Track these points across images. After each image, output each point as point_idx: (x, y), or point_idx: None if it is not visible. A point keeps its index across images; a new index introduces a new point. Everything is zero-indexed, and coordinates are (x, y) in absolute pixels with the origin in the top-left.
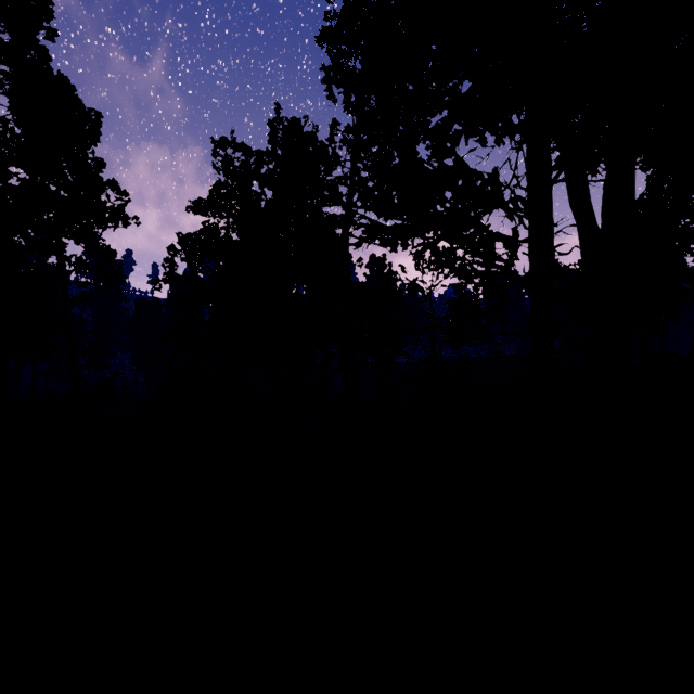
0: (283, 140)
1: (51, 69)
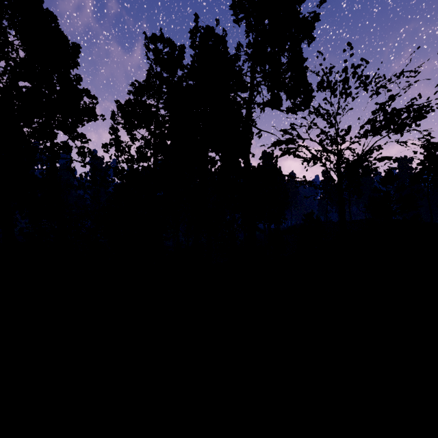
0: (200, 42)
1: (40, 5)
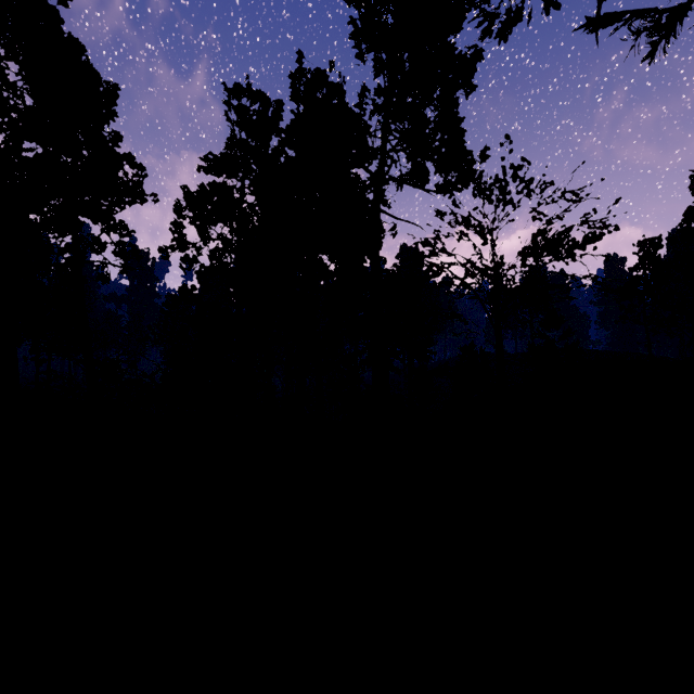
0: (306, 93)
1: (60, 29)
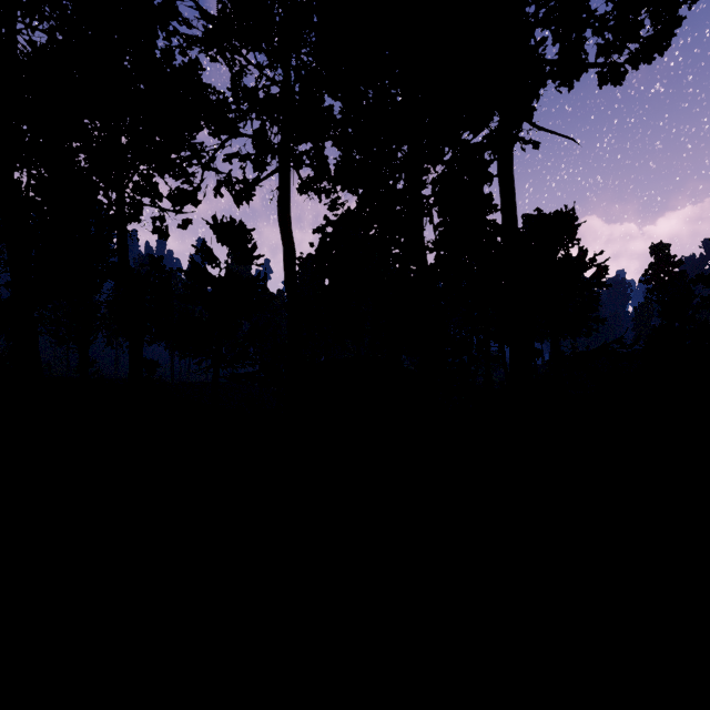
0: None
1: None
